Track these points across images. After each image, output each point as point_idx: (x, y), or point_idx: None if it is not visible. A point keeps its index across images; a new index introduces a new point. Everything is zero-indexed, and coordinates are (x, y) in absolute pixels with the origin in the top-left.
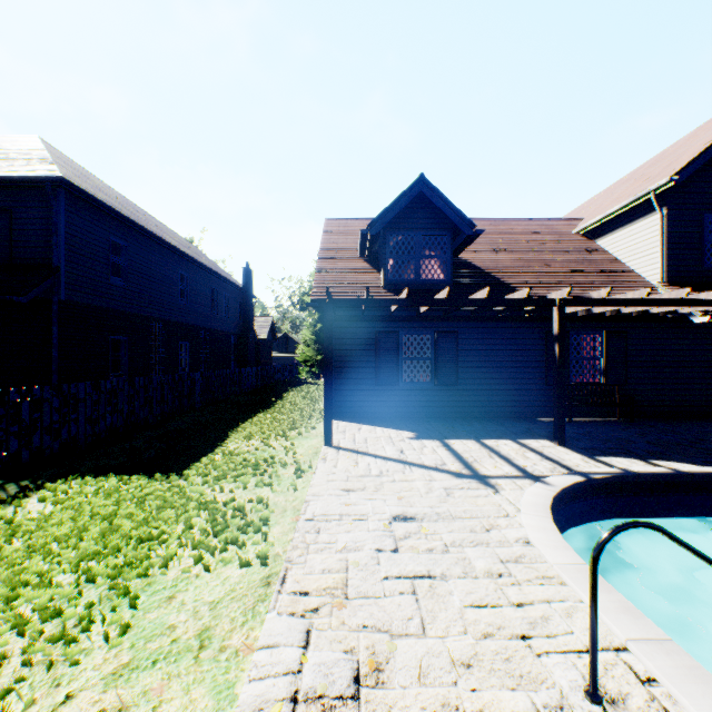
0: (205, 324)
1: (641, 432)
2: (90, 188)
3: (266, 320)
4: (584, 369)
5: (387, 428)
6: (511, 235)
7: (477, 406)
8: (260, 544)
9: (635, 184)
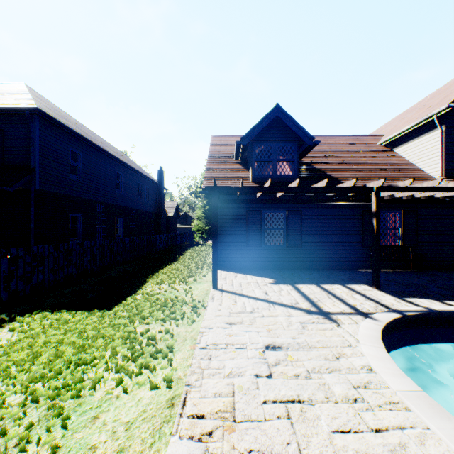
0: (133, 206)
1: (430, 279)
2: (57, 116)
3: (173, 204)
4: (388, 236)
5: (254, 276)
6: (335, 146)
7: (315, 261)
8: (167, 369)
9: (420, 111)
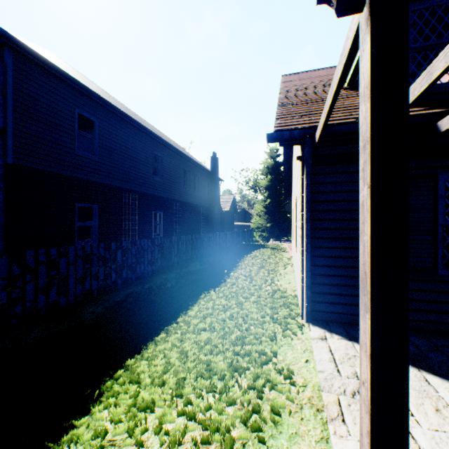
0: (178, 197)
1: None
2: (61, 66)
3: (229, 198)
4: None
5: None
6: None
7: None
8: None
9: None
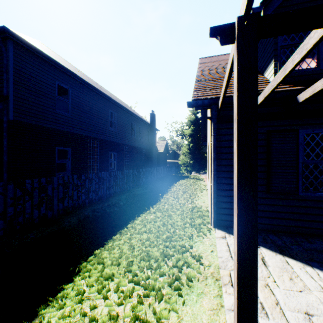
0: (127, 142)
1: None
2: (45, 51)
3: (163, 142)
4: None
5: (312, 268)
6: None
7: None
8: None
9: None
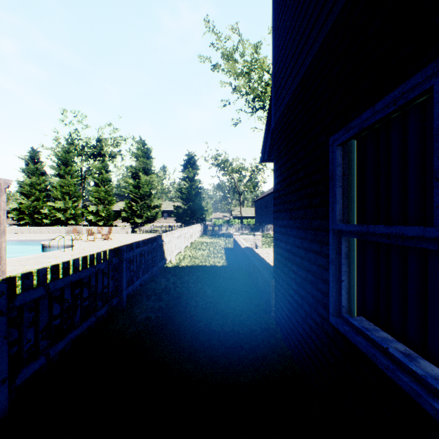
0: None
1: None
2: None
3: None
4: None
5: None
6: None
7: None
8: None
9: None
